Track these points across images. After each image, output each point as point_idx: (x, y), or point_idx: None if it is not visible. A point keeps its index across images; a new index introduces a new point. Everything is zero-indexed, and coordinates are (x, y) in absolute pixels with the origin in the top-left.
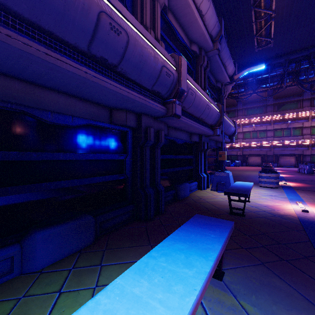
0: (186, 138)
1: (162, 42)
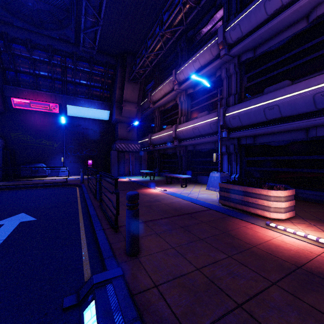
0: (210, 146)
1: (181, 117)
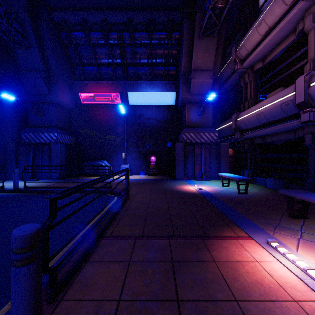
0: None
1: None
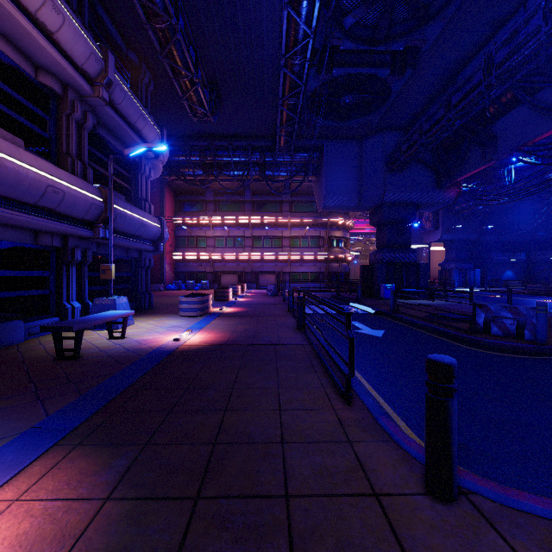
0: (21, 238)
1: None
